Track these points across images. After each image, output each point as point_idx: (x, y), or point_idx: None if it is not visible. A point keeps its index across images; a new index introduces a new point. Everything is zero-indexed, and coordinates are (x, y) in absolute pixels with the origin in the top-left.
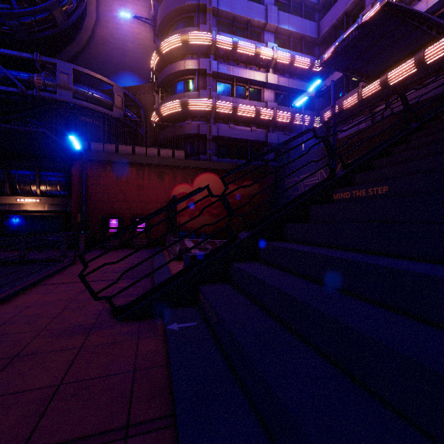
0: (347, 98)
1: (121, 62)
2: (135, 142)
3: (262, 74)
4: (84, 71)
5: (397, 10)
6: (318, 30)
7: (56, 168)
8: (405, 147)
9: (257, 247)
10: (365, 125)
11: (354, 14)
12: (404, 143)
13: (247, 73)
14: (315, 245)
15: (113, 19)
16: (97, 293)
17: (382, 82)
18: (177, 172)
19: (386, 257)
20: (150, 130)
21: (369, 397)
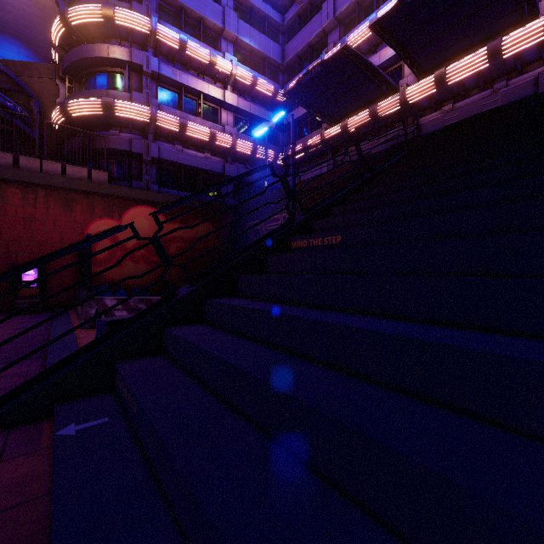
0: (311, 138)
1: None
2: (21, 149)
3: (219, 90)
4: None
5: (354, 57)
6: (282, 55)
7: None
8: (358, 197)
9: (202, 305)
10: (328, 169)
11: (318, 48)
12: (358, 193)
13: (199, 84)
14: (269, 300)
15: None
16: None
17: (343, 128)
18: (97, 201)
19: (334, 311)
20: (49, 133)
21: (306, 473)
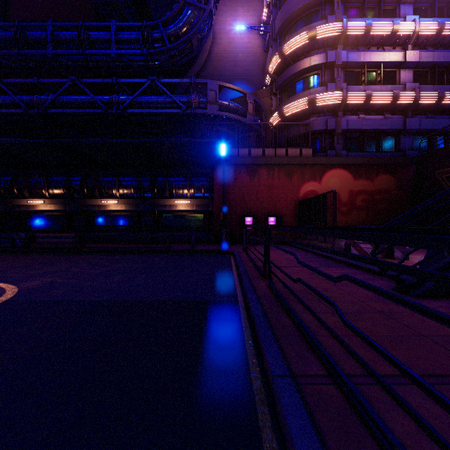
0: None
1: (232, 73)
2: (254, 145)
3: (399, 53)
4: (226, 85)
5: None
6: None
7: (198, 174)
8: None
9: None
10: None
11: None
12: None
13: (380, 56)
14: None
15: (226, 35)
16: (386, 271)
17: None
18: (305, 170)
19: None
20: (267, 132)
21: None
